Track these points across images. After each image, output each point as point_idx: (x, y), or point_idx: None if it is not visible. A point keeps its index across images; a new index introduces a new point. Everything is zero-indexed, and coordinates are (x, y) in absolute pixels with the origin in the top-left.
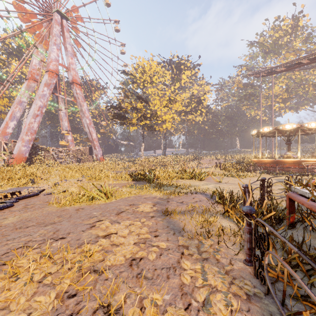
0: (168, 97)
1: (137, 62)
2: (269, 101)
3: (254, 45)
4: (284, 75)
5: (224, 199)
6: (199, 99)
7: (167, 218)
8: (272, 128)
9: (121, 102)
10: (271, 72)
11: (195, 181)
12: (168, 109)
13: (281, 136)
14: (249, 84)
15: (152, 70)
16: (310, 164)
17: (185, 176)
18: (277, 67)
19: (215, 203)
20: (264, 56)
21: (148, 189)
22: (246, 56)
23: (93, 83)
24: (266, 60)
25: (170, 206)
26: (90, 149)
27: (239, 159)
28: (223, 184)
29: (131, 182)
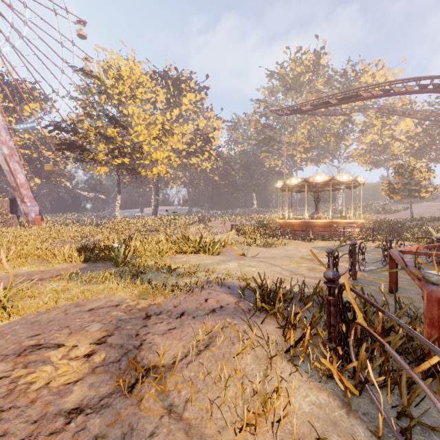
0: (160, 125)
1: (107, 60)
2: (291, 150)
3: (274, 77)
4: (306, 119)
5: (289, 311)
6: (207, 136)
7: (129, 408)
8: (301, 179)
9: (78, 123)
10: (296, 110)
11: (205, 256)
12: (160, 144)
13: (309, 191)
14: (269, 125)
15: (135, 78)
16: (342, 226)
17: (187, 247)
18: (303, 105)
19: (255, 312)
20: (286, 93)
21: (108, 283)
22: (265, 89)
23: (25, 87)
24: (287, 99)
25: (150, 334)
26: (12, 203)
27: (258, 221)
28: (251, 259)
29: (76, 267)
